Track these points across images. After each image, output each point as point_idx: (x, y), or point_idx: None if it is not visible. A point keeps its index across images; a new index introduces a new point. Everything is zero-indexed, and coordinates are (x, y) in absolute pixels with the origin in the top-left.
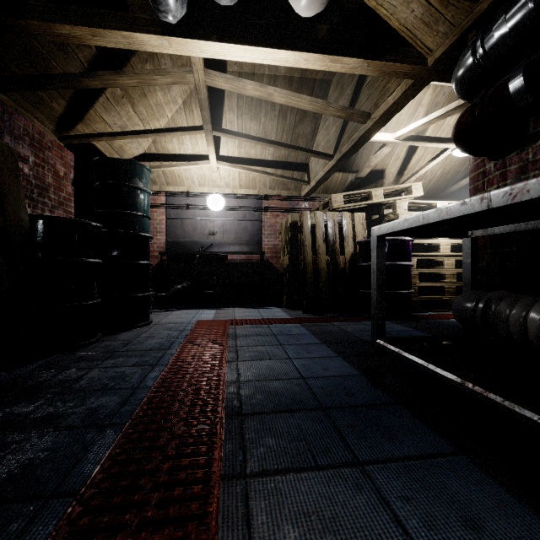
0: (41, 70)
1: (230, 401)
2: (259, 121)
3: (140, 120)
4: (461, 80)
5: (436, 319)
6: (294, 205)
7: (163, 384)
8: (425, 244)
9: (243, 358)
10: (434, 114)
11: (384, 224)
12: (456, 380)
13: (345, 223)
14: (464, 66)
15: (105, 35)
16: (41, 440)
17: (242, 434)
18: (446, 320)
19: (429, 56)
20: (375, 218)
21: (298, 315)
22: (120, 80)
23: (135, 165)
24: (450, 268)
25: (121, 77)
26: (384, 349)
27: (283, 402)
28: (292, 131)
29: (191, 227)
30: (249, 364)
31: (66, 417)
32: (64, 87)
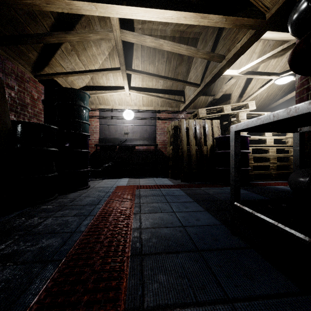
0: (21, 32)
1: (134, 243)
2: (154, 65)
3: (83, 65)
4: (296, 20)
5: (265, 186)
6: (175, 116)
7: (91, 229)
8: (257, 139)
9: (144, 211)
10: (265, 56)
11: (240, 123)
12: (304, 239)
13: (207, 126)
14: (299, 9)
15: (54, 3)
16: (2, 273)
17: (142, 271)
18: (272, 186)
19: (266, 12)
20: (225, 123)
21: (178, 183)
22: (68, 37)
23: (80, 92)
24: (273, 154)
25: (68, 35)
26: (240, 209)
27: (170, 245)
28: (174, 70)
29: (114, 129)
30: (147, 215)
31: (23, 254)
32: (34, 42)
